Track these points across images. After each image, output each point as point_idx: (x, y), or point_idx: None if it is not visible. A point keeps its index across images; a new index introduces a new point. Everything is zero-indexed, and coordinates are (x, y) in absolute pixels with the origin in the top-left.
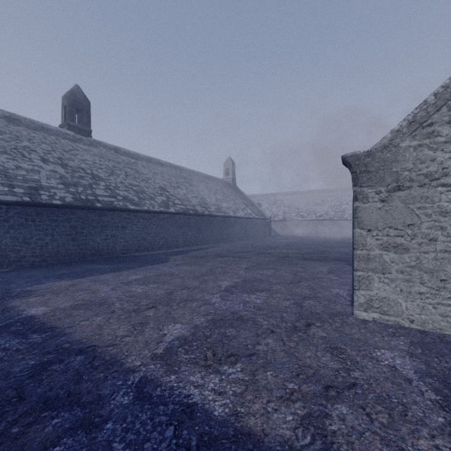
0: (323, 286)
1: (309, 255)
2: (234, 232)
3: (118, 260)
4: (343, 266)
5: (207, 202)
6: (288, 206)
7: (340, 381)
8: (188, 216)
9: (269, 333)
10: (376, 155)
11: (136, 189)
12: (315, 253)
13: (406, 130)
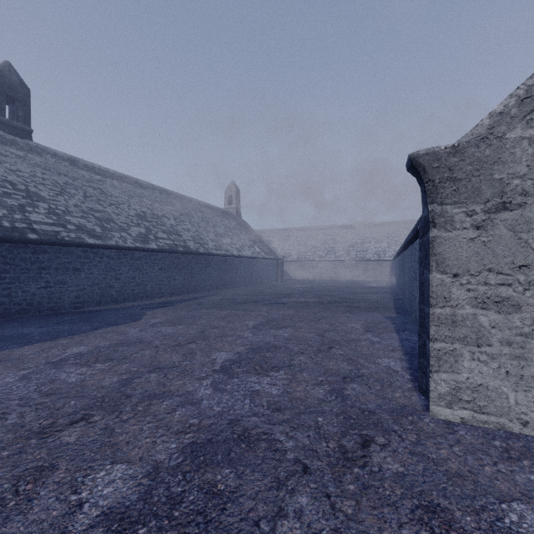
0: (364, 354)
1: (333, 305)
2: (238, 275)
3: (64, 319)
4: (379, 319)
5: (203, 237)
6: (303, 244)
7: None
8: (176, 255)
9: (300, 475)
10: (468, 152)
11: (99, 216)
12: (340, 302)
13: (517, 110)
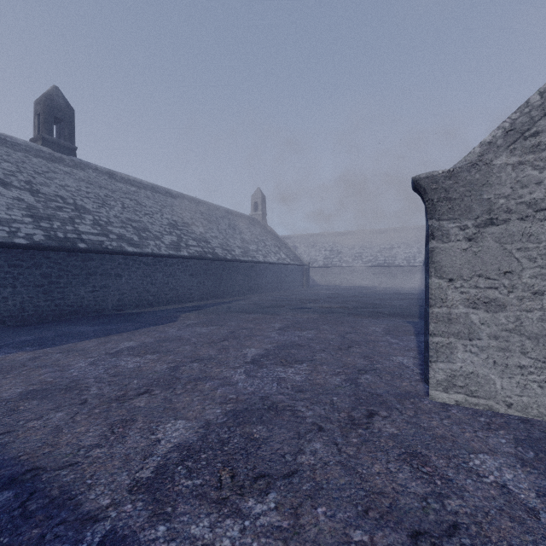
0: (381, 353)
1: (357, 310)
2: (264, 281)
3: (109, 319)
4: (401, 323)
5: (230, 244)
6: (330, 250)
7: (433, 521)
8: (206, 261)
9: (316, 432)
10: (461, 176)
11: (136, 226)
12: (364, 307)
13: (502, 141)
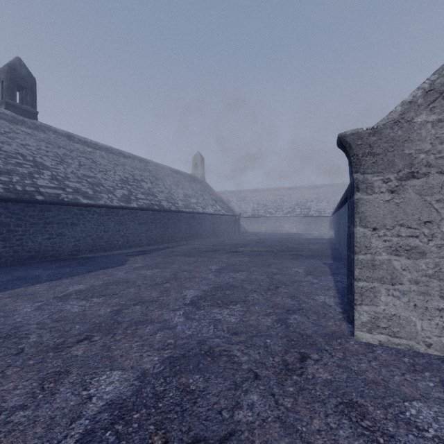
0: (305, 292)
1: (281, 253)
2: (203, 229)
3: (64, 263)
4: (319, 265)
5: (174, 197)
6: (257, 203)
7: None
8: (153, 212)
9: (252, 380)
10: (384, 133)
11: (91, 181)
12: (287, 250)
13: (423, 100)
